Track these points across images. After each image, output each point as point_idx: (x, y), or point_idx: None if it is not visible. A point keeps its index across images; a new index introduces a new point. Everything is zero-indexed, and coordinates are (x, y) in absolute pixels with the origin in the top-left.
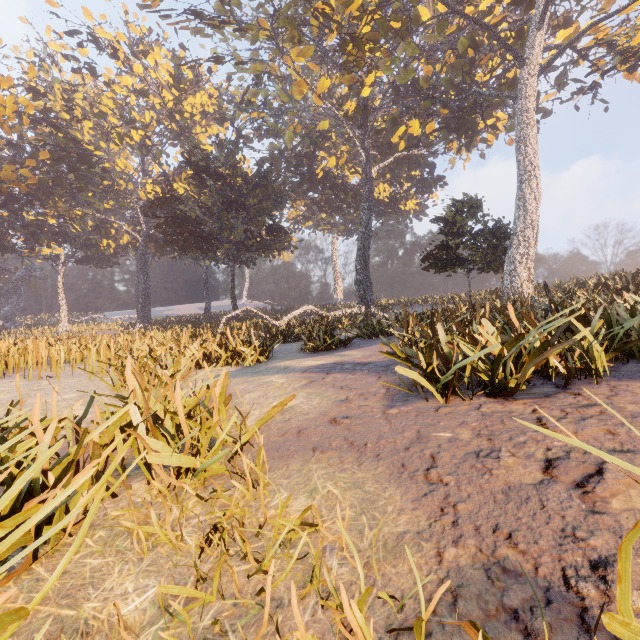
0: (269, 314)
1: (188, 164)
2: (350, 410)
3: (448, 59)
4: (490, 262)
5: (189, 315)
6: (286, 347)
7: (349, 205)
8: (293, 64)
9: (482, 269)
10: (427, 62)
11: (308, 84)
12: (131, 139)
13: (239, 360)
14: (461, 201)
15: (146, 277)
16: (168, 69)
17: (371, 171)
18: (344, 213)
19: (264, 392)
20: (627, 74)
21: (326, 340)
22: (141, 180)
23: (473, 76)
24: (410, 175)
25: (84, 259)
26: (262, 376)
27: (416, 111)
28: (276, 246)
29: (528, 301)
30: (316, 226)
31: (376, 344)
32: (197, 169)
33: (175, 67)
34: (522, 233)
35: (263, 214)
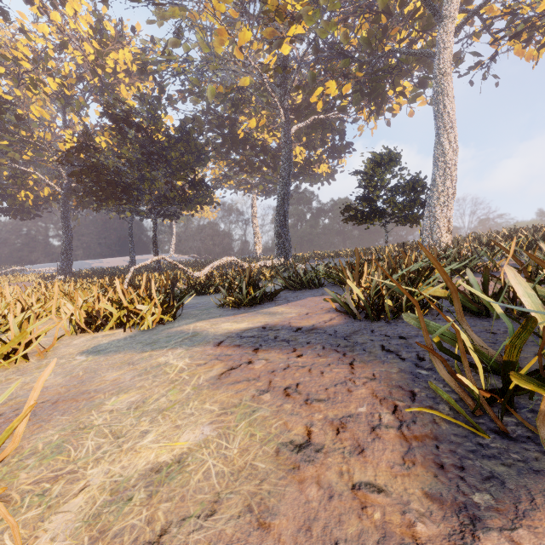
0: (193, 266)
1: (108, 115)
2: (336, 510)
3: (363, 24)
4: (408, 214)
5: (114, 267)
6: (204, 300)
7: (268, 165)
8: (214, 9)
9: (397, 222)
10: (344, 26)
11: (229, 34)
12: (45, 85)
13: (137, 320)
14: (381, 153)
15: (67, 229)
16: (88, 20)
17: (290, 130)
18: (263, 173)
19: (143, 393)
20: (517, 51)
21: (249, 293)
22: (60, 131)
23: (384, 45)
24: (323, 140)
25: (1, 210)
26: (156, 351)
27: (333, 72)
28: (198, 200)
29: (463, 250)
30: (237, 187)
31: (307, 297)
32: (116, 118)
33: (96, 21)
34: (442, 185)
35: (185, 169)
